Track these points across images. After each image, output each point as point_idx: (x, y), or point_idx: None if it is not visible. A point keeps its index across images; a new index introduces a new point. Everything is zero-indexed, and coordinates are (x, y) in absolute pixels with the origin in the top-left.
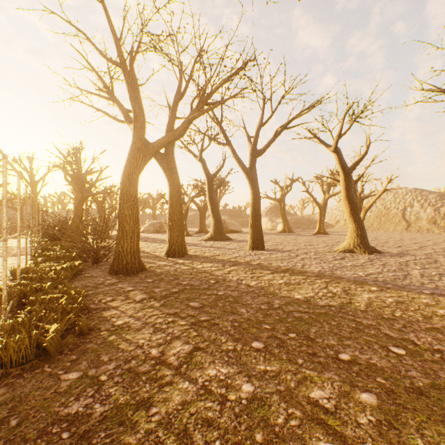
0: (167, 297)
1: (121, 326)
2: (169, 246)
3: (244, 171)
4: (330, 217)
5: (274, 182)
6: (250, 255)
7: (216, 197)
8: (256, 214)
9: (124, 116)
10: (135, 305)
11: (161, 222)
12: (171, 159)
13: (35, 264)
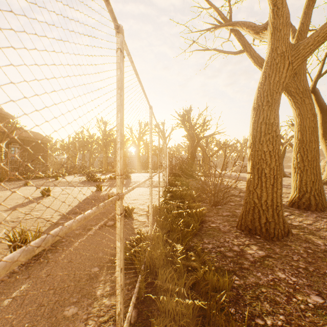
0: None
1: None
2: (297, 194)
3: None
4: None
5: None
6: None
7: None
8: None
9: (251, 29)
10: None
11: None
12: (301, 80)
13: (165, 200)
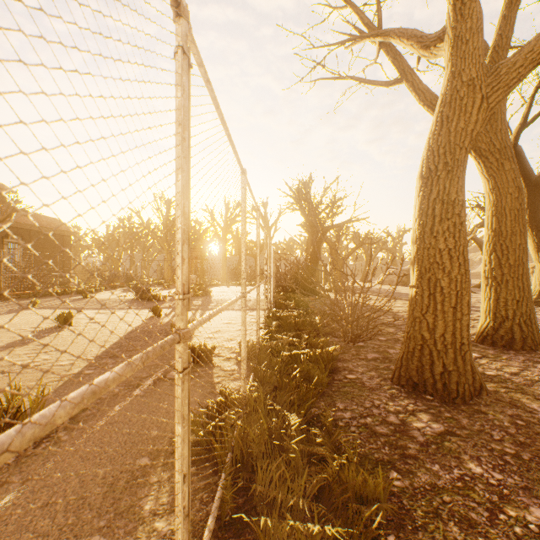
0: None
1: None
2: (491, 321)
3: None
4: None
5: None
6: None
7: None
8: None
9: (415, 41)
10: None
11: (409, 269)
12: (498, 130)
13: (269, 333)
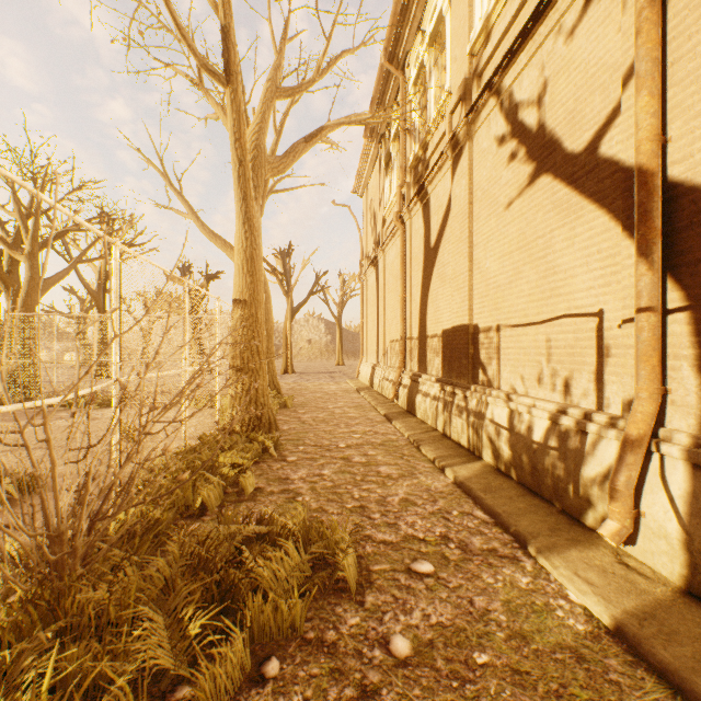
0: None
1: None
2: None
3: (92, 296)
4: None
5: (70, 290)
6: None
7: None
8: (104, 342)
9: (4, 243)
10: None
11: None
12: (18, 279)
13: None
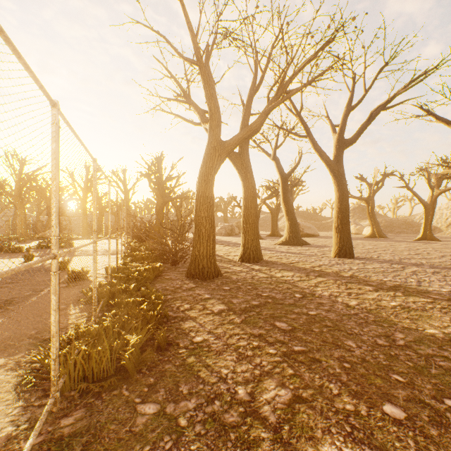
0: (247, 312)
1: (200, 344)
2: (243, 250)
3: (327, 165)
4: (438, 218)
5: (359, 178)
6: (337, 264)
7: (291, 197)
8: (342, 215)
9: (200, 117)
10: (214, 318)
11: (232, 225)
12: (245, 158)
13: (125, 263)
